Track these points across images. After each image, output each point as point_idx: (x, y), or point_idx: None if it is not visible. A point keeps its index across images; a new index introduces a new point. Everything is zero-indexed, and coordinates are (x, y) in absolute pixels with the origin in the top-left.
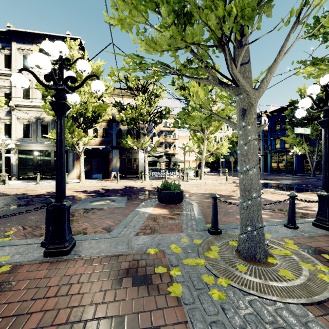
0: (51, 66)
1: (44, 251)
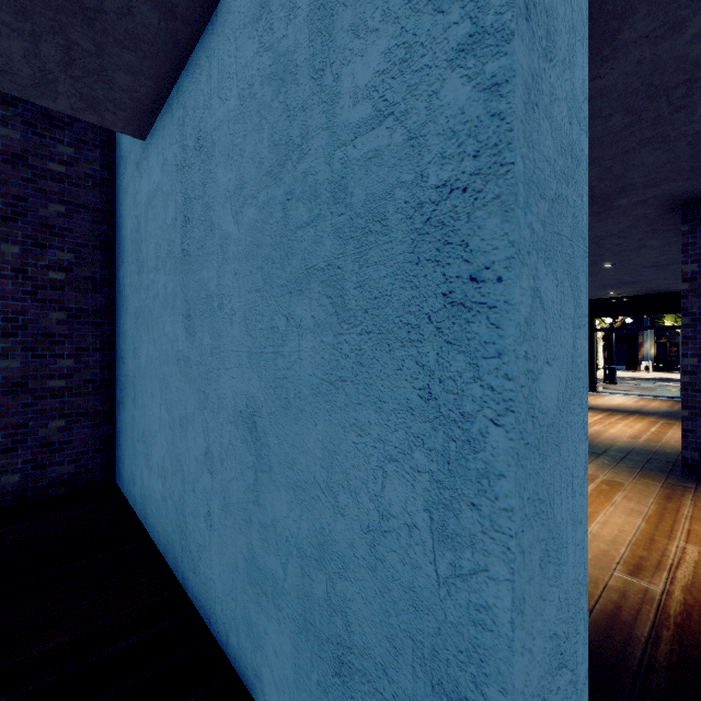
0: (611, 321)
1: (606, 382)
